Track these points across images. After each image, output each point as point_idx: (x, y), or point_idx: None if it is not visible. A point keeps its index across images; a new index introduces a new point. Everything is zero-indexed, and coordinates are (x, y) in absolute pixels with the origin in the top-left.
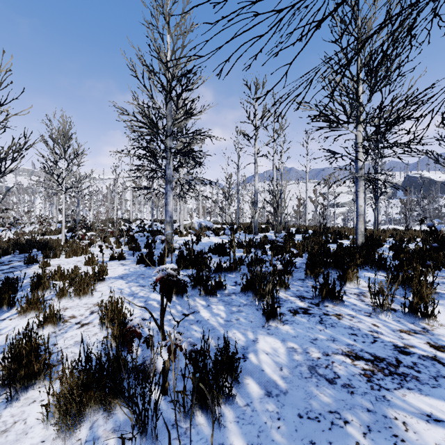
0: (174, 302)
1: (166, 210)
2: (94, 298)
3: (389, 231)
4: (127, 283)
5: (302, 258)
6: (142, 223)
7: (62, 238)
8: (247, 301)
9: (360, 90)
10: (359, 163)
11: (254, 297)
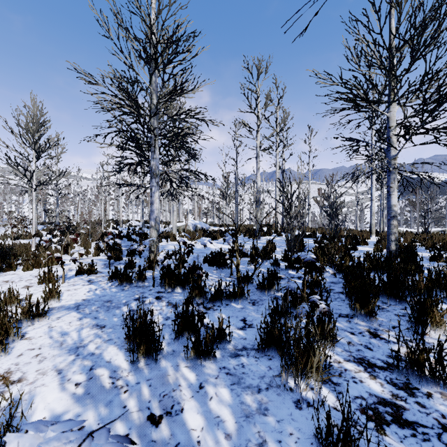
0: (139, 374)
1: (150, 210)
2: (9, 358)
3: (411, 234)
4: (80, 319)
5: (327, 273)
6: (133, 225)
7: (33, 243)
8: (270, 373)
9: (393, 61)
10: (393, 152)
11: (286, 375)
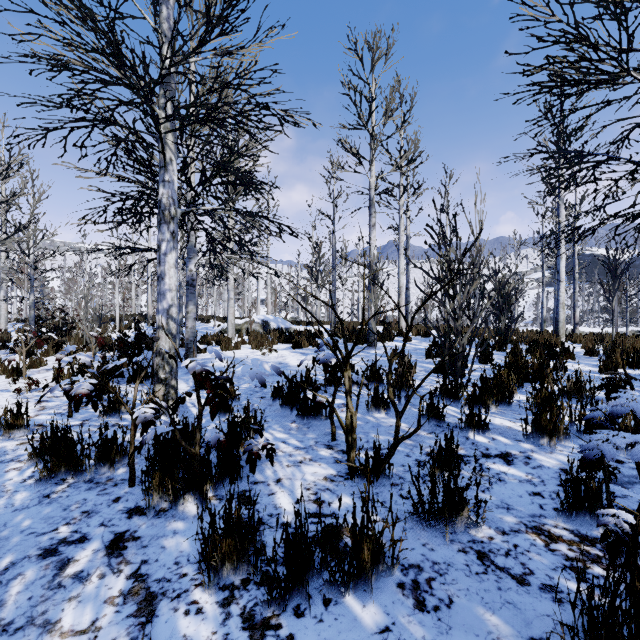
0: None
1: (158, 292)
2: None
3: None
4: None
5: (569, 443)
6: None
7: None
8: None
9: None
10: None
11: None
